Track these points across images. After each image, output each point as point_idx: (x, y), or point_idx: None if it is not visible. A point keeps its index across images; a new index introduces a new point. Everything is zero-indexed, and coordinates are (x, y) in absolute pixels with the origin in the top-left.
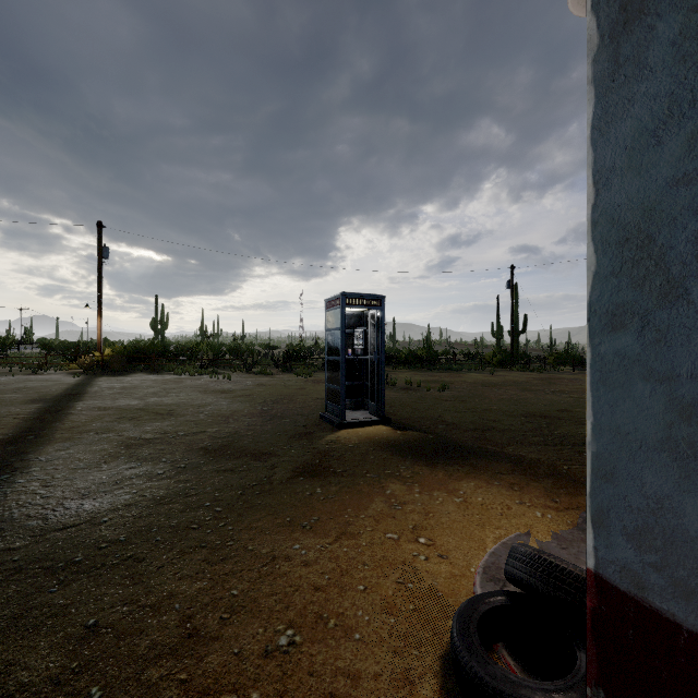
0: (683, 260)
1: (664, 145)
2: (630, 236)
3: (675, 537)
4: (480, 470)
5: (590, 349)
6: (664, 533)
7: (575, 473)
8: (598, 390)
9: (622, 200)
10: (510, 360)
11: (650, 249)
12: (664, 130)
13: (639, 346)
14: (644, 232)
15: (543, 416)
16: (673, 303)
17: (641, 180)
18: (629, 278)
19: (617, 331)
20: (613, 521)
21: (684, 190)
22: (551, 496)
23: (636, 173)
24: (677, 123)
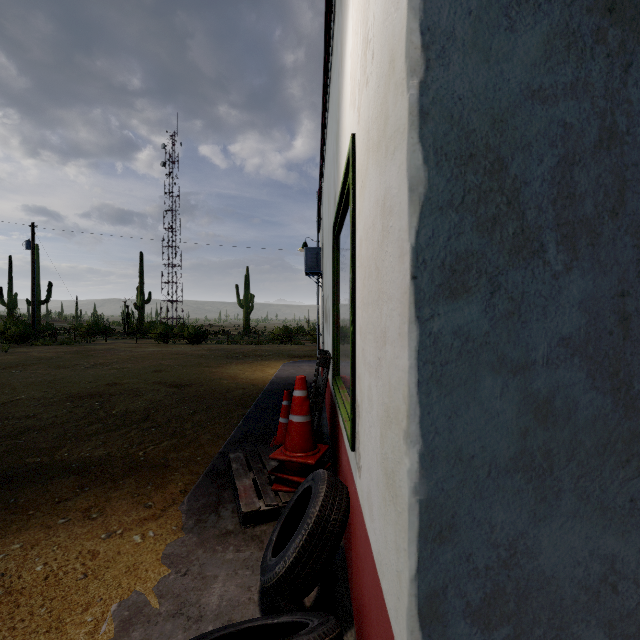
0: (539, 203)
1: (518, 35)
2: (477, 151)
3: (531, 587)
4: (27, 511)
5: (417, 326)
6: (518, 588)
7: (154, 457)
8: (429, 395)
9: (465, 91)
10: (32, 333)
11: (502, 178)
12: (518, 13)
13: (488, 321)
14: (494, 151)
15: (93, 395)
16: (529, 262)
17: (491, 72)
18: (475, 216)
19: (459, 296)
20: (452, 603)
21: (540, 108)
22: (142, 501)
23: (484, 59)
24: (533, 13)
